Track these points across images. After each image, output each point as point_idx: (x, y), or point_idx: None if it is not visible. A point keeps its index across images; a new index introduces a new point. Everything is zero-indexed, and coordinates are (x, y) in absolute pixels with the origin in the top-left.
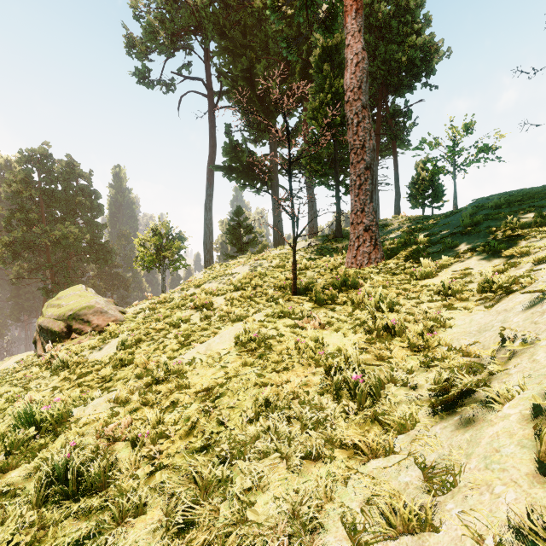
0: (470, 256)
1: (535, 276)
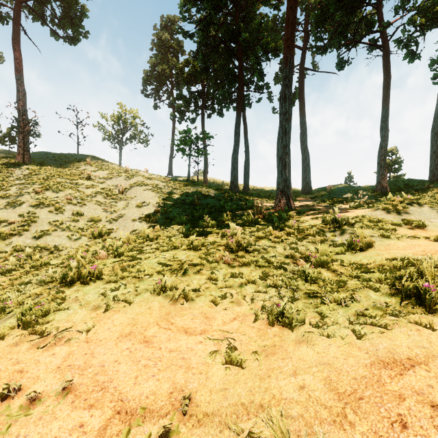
0: (62, 165)
1: (81, 167)
